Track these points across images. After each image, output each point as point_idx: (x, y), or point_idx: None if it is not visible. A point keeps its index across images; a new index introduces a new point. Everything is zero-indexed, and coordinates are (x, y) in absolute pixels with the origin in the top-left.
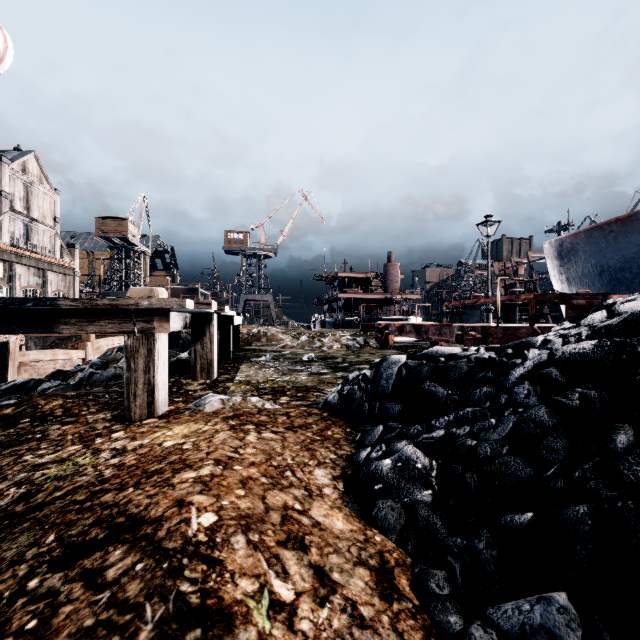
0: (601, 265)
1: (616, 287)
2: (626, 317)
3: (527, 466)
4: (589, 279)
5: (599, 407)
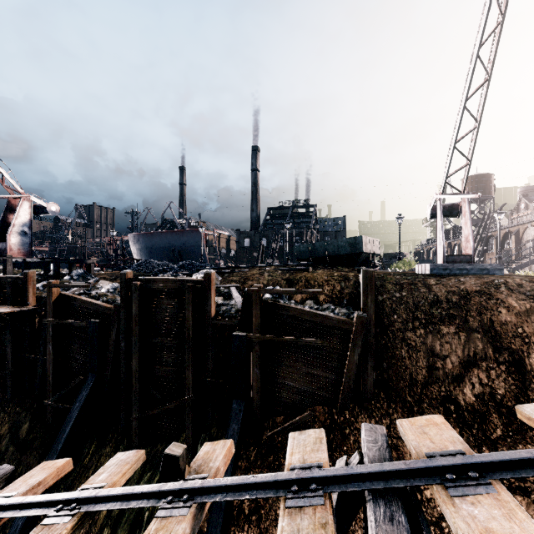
0: (147, 246)
1: (151, 254)
2: (140, 262)
3: (135, 269)
4: (143, 250)
5: (138, 266)
